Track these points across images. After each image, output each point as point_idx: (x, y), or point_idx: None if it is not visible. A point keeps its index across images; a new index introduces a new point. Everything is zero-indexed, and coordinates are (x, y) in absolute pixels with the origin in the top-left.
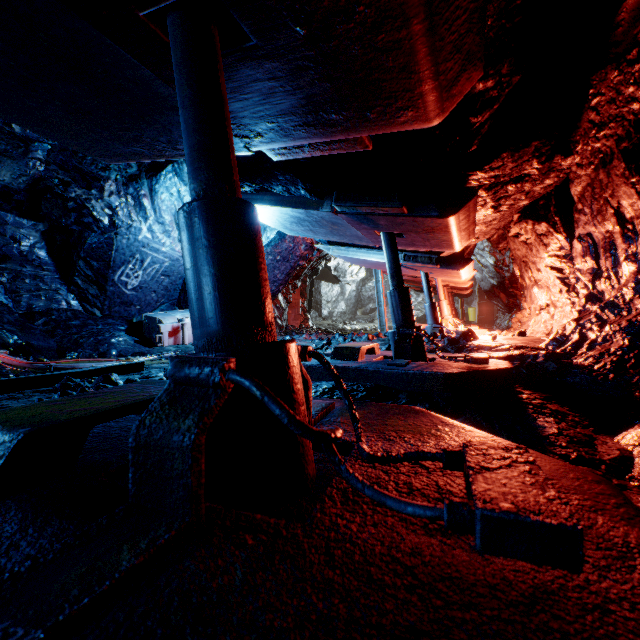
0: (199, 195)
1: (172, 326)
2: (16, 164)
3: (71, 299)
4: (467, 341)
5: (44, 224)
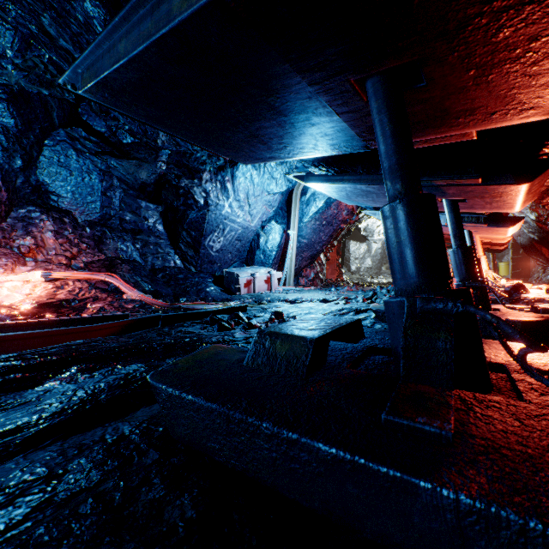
0: (400, 193)
1: (246, 279)
2: (150, 166)
3: (176, 259)
4: (519, 294)
5: (162, 206)
